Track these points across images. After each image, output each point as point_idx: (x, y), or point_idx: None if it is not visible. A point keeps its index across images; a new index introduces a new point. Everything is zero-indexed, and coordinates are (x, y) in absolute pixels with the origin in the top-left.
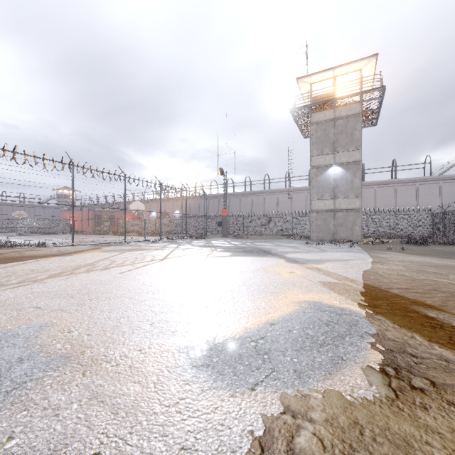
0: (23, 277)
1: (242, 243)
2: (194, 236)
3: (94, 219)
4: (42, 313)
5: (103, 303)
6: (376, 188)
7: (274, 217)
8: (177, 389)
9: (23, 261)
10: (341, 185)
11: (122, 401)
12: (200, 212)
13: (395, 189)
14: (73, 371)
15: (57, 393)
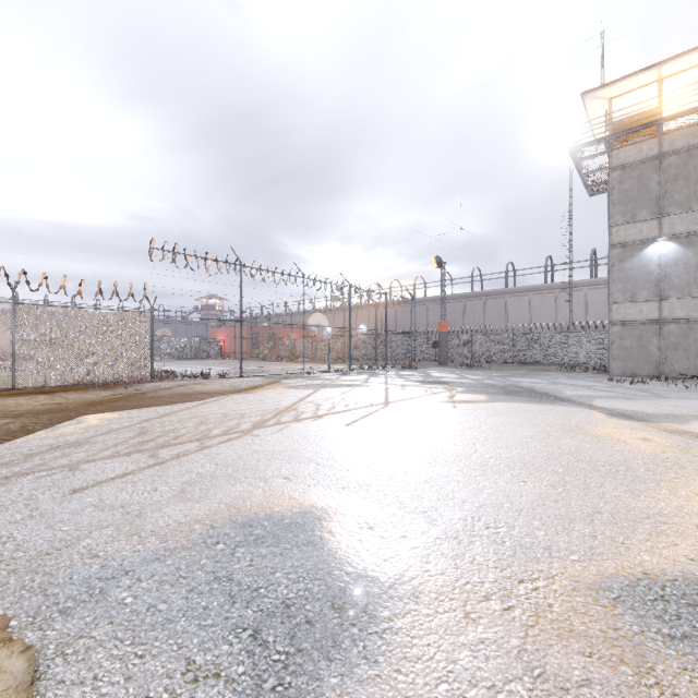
0: (223, 425)
1: (485, 378)
2: (395, 364)
3: (251, 338)
4: (299, 488)
5: (372, 479)
6: None
7: (527, 333)
8: (691, 687)
9: (201, 400)
10: (675, 274)
11: (603, 696)
12: (397, 326)
13: None
14: (448, 609)
15: (463, 653)
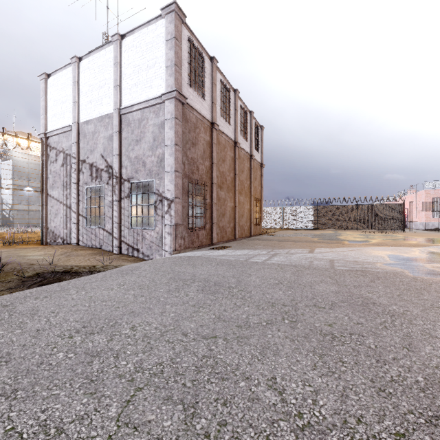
0: None
1: None
2: None
3: None
4: None
5: None
6: None
7: None
8: None
9: None
10: (33, 197)
11: None
12: None
13: None
14: None
15: None
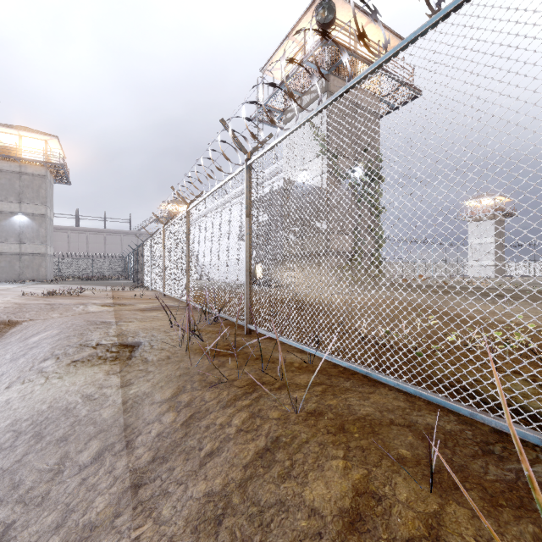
0: None
1: None
2: None
3: None
4: None
5: None
6: (89, 234)
7: None
8: None
9: None
10: (28, 232)
11: None
12: None
13: (105, 237)
14: None
15: None
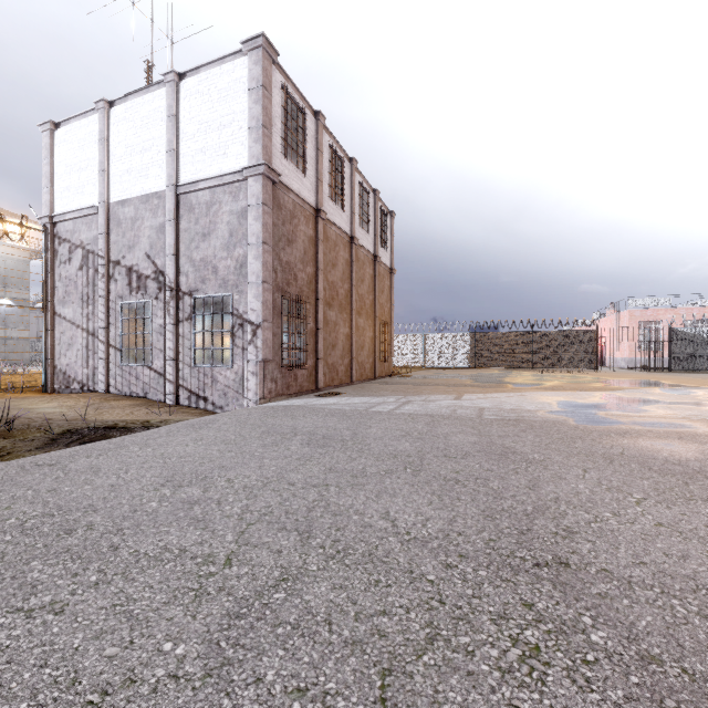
0: None
1: None
2: None
3: None
4: None
5: None
6: None
7: None
8: None
9: None
10: (13, 316)
11: None
12: None
13: None
14: None
15: None
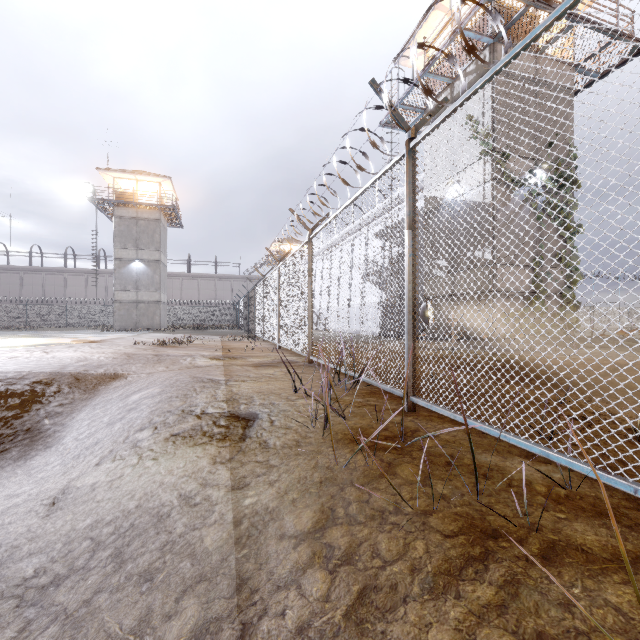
0: None
1: (22, 333)
2: None
3: None
4: None
5: None
6: (200, 280)
7: (79, 305)
8: None
9: None
10: (144, 279)
11: None
12: None
13: (216, 283)
14: None
15: None
